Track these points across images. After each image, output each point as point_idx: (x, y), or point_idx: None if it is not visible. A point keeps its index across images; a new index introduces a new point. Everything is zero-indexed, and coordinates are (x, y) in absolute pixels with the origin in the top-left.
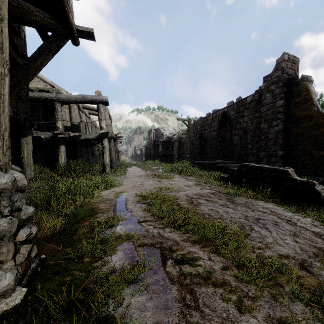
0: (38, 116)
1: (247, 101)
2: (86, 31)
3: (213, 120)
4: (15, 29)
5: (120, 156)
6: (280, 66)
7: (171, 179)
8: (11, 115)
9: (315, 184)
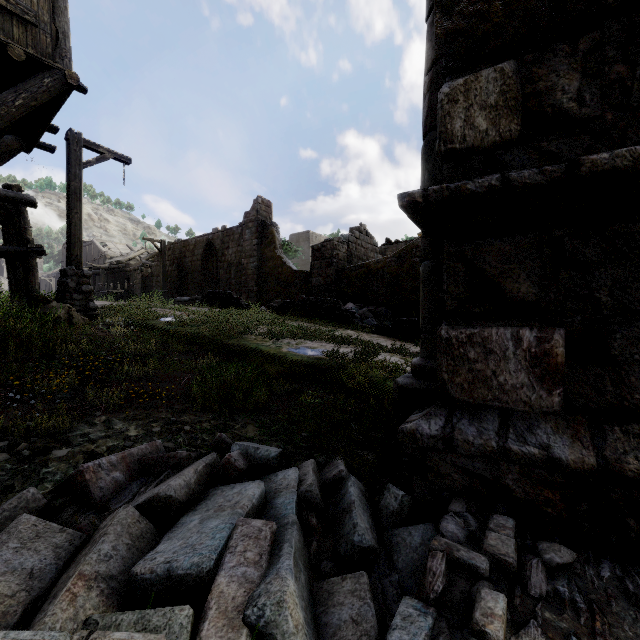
0: None
1: (232, 232)
2: (48, 147)
3: (196, 246)
4: None
5: None
6: (256, 207)
7: None
8: None
9: (241, 298)
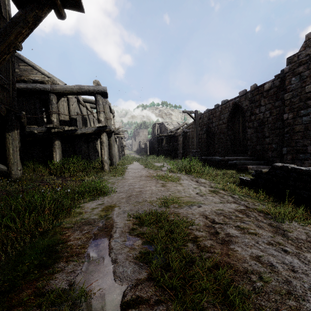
0: (36, 110)
1: (264, 88)
2: None
3: (222, 111)
4: None
5: (125, 150)
6: (310, 42)
7: (178, 182)
8: None
9: None
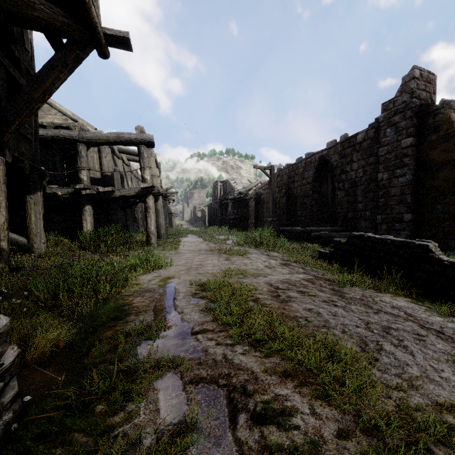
0: (55, 163)
1: (357, 140)
2: (119, 35)
3: (306, 168)
4: (15, 34)
5: (174, 219)
6: (407, 86)
7: (246, 256)
8: (9, 161)
9: None
